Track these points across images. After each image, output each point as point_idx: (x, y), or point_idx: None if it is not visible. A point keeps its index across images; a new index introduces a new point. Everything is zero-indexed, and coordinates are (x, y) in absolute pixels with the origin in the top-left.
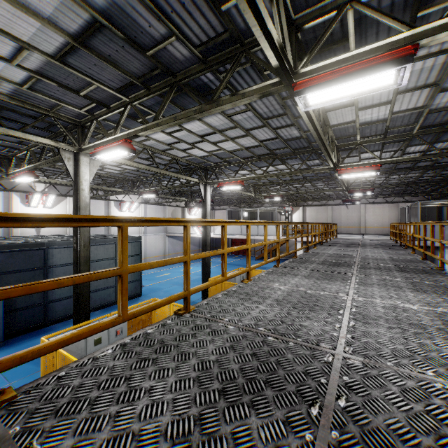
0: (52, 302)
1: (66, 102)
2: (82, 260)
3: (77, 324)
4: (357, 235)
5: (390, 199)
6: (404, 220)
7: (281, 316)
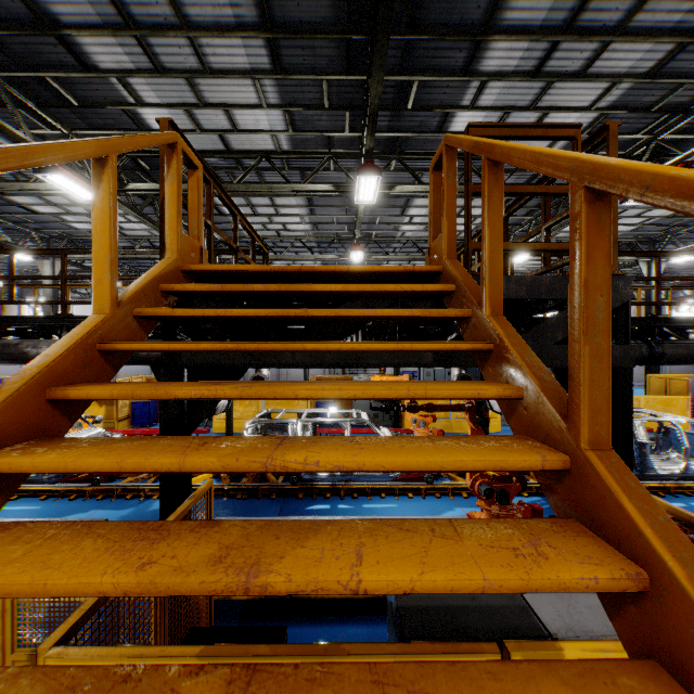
0: None
1: None
2: None
3: None
4: None
5: None
6: None
7: None
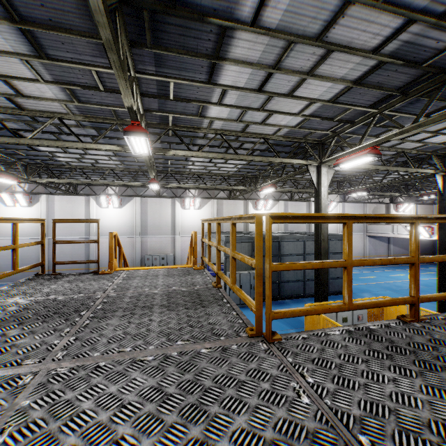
0: (283, 282)
1: (317, 129)
2: (322, 252)
3: (319, 302)
4: None
5: None
6: None
7: None
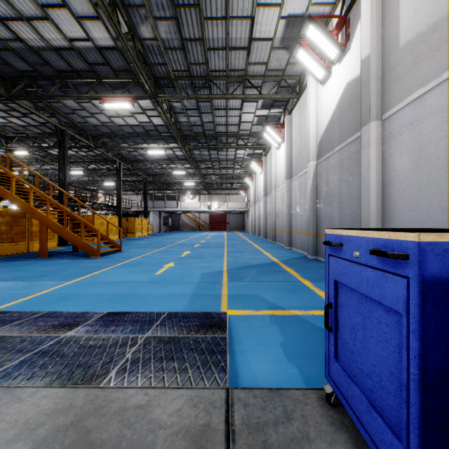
0: None
1: None
2: None
3: None
4: None
5: None
6: None
7: None
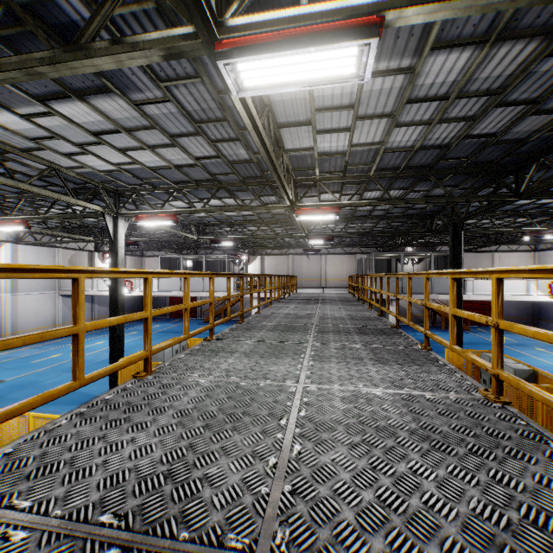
0: None
1: None
2: None
3: None
4: (318, 289)
5: (349, 250)
6: (361, 273)
7: (173, 457)
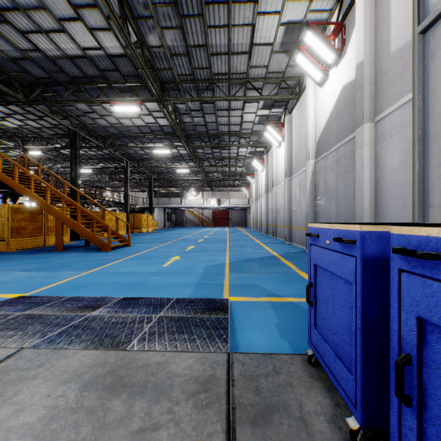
0: None
1: None
2: None
3: None
4: None
5: None
6: None
7: None
